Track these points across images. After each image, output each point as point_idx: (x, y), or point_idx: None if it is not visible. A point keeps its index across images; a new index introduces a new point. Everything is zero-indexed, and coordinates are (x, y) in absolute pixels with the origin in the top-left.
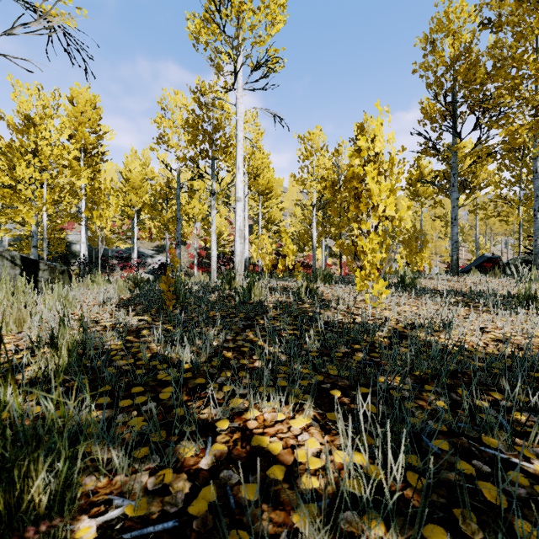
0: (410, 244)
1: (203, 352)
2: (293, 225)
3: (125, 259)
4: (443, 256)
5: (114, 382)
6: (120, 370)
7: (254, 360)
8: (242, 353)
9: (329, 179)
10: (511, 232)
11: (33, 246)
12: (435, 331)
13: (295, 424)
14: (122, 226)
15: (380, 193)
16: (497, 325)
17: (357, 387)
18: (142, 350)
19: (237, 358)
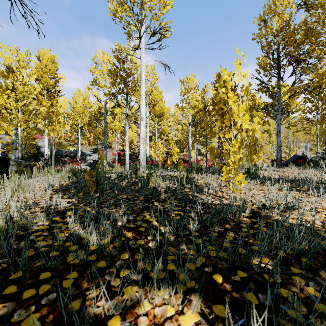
0: (250, 148)
1: (108, 233)
2: (176, 136)
3: (71, 157)
4: (267, 155)
5: (26, 268)
6: (38, 252)
7: (149, 240)
8: (140, 233)
9: (199, 107)
10: (309, 140)
11: (13, 149)
12: (282, 211)
13: (184, 322)
14: (72, 137)
15: (238, 112)
16: (323, 206)
17: (235, 270)
18: (57, 235)
19: (135, 238)
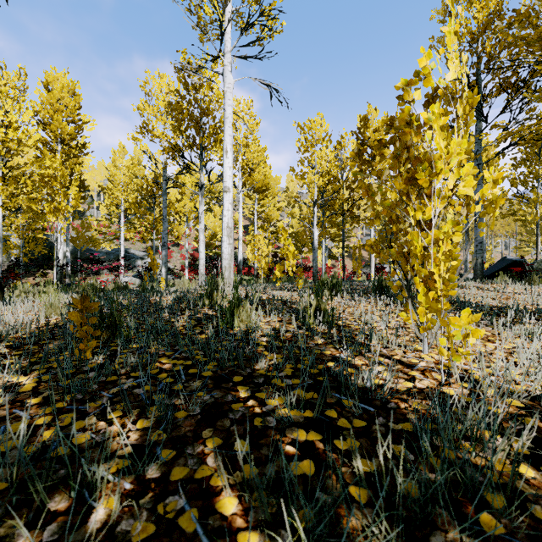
0: None
1: None
2: (291, 225)
3: (101, 262)
4: None
5: None
6: None
7: None
8: None
9: (332, 173)
10: (513, 233)
11: None
12: None
13: None
14: (113, 227)
15: (448, 156)
16: None
17: None
18: None
19: None
